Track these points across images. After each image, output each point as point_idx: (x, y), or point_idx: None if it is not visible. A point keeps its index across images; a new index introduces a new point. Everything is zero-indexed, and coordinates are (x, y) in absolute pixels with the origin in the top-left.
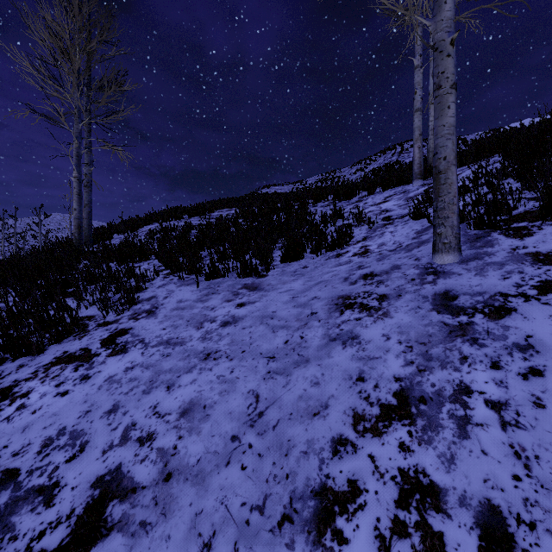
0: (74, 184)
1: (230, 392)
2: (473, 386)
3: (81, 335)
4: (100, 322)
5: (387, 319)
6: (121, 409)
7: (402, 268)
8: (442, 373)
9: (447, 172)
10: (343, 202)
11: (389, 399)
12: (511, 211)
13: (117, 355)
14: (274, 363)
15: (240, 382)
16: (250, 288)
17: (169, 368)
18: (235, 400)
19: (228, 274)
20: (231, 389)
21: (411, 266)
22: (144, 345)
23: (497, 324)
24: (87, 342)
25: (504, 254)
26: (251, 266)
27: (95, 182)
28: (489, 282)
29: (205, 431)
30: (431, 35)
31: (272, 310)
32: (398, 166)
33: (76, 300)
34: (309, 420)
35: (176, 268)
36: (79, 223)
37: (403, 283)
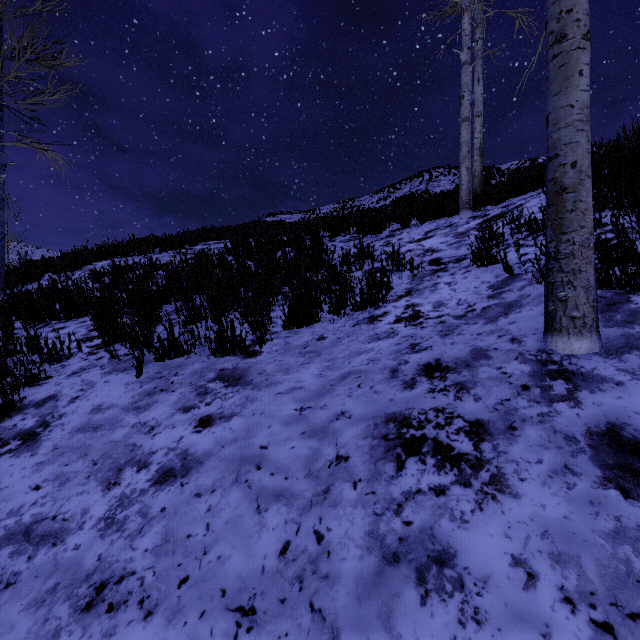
0: None
1: None
2: None
3: None
4: None
5: (507, 501)
6: None
7: (493, 357)
8: None
9: (578, 190)
10: (370, 236)
11: None
12: None
13: None
14: (251, 639)
15: None
16: (229, 380)
17: None
18: None
19: (196, 349)
20: None
21: (510, 354)
22: None
23: None
24: None
25: None
26: (233, 338)
27: (4, 195)
28: None
29: None
30: (477, 31)
31: (260, 443)
32: (427, 195)
33: None
34: None
35: (112, 337)
36: None
37: (508, 394)
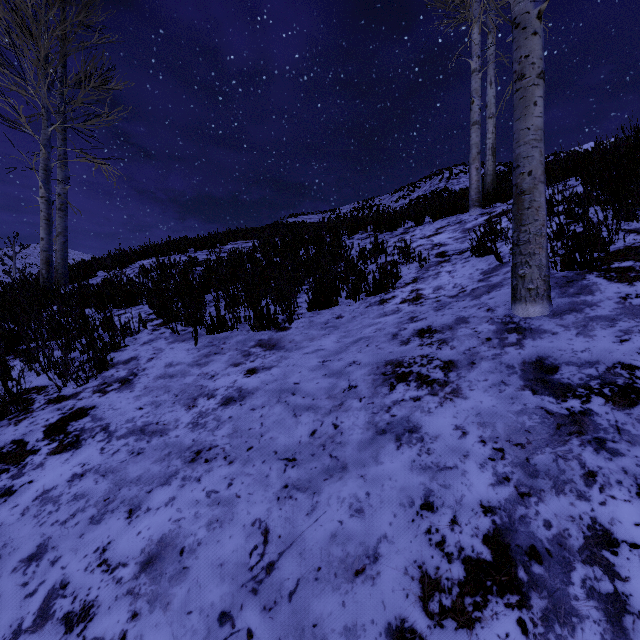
0: (41, 206)
1: (225, 522)
2: (617, 532)
3: (20, 417)
4: (52, 396)
5: (459, 401)
6: (49, 553)
7: (471, 322)
8: (558, 502)
9: (533, 193)
10: (385, 234)
11: (478, 549)
12: (608, 247)
13: (64, 453)
14: (294, 470)
15: (241, 504)
16: (266, 346)
17: (137, 476)
18: (230, 539)
19: (238, 326)
20: (226, 517)
21: (483, 319)
22: (107, 435)
23: (629, 416)
24: (25, 430)
25: (612, 304)
26: (268, 316)
27: (70, 204)
28: (600, 346)
29: (177, 603)
30: (489, 36)
31: (294, 381)
32: (446, 193)
33: (23, 363)
34: (347, 584)
35: (170, 317)
36: (48, 257)
37: (475, 344)
